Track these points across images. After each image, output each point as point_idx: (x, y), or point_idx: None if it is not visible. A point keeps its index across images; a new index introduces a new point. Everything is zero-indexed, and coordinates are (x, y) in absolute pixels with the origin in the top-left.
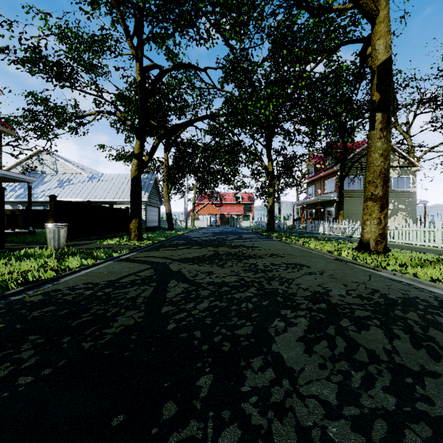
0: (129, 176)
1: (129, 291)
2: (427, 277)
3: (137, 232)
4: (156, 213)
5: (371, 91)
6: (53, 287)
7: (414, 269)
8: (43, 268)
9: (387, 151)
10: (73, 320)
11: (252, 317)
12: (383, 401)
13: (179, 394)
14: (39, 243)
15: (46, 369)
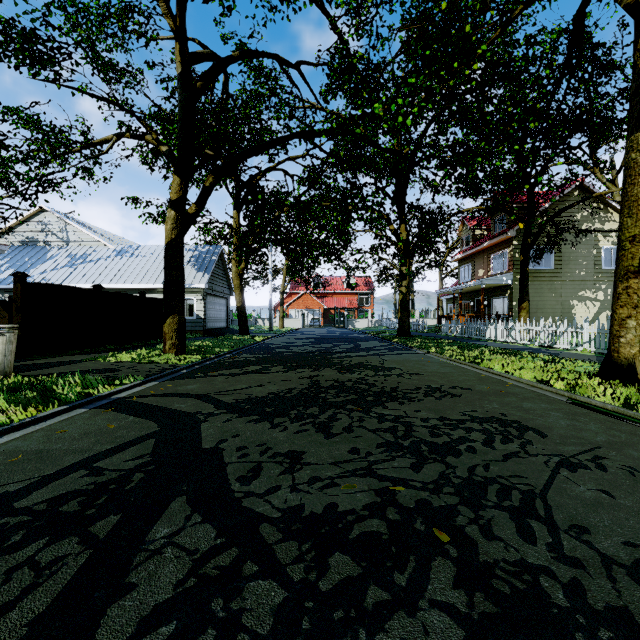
0: None
1: None
2: None
3: (176, 339)
4: (223, 307)
5: (635, 49)
6: None
7: None
8: None
9: None
10: None
11: None
12: None
13: None
14: None
15: None
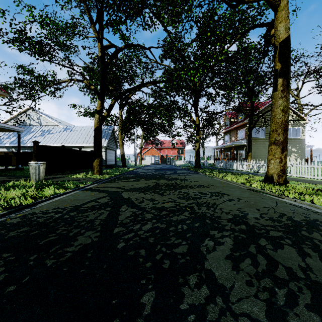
0: (93, 127)
1: (89, 215)
2: (321, 203)
3: (98, 168)
4: (113, 155)
5: (274, 62)
6: (30, 211)
7: (310, 197)
8: (25, 196)
9: (286, 107)
10: (42, 239)
11: (187, 237)
12: (309, 320)
13: (125, 312)
14: (25, 176)
15: (11, 286)
